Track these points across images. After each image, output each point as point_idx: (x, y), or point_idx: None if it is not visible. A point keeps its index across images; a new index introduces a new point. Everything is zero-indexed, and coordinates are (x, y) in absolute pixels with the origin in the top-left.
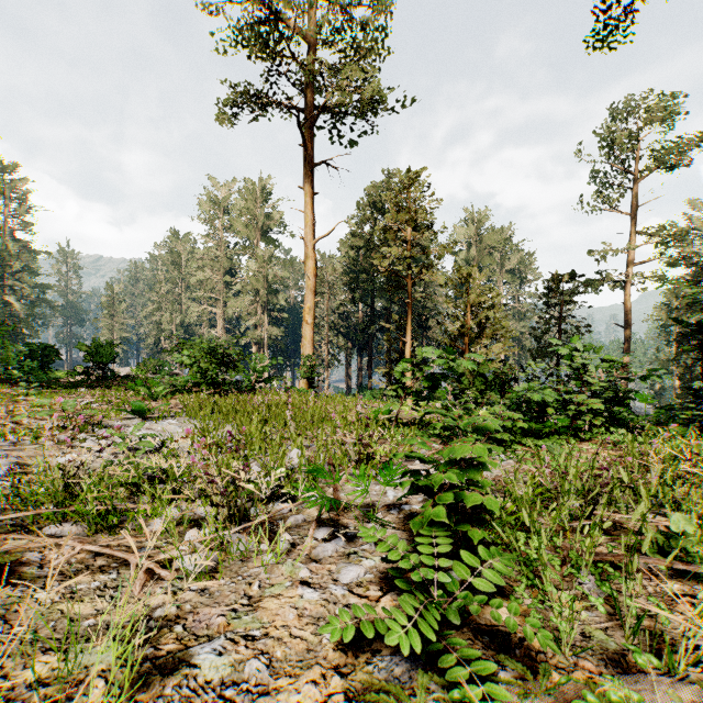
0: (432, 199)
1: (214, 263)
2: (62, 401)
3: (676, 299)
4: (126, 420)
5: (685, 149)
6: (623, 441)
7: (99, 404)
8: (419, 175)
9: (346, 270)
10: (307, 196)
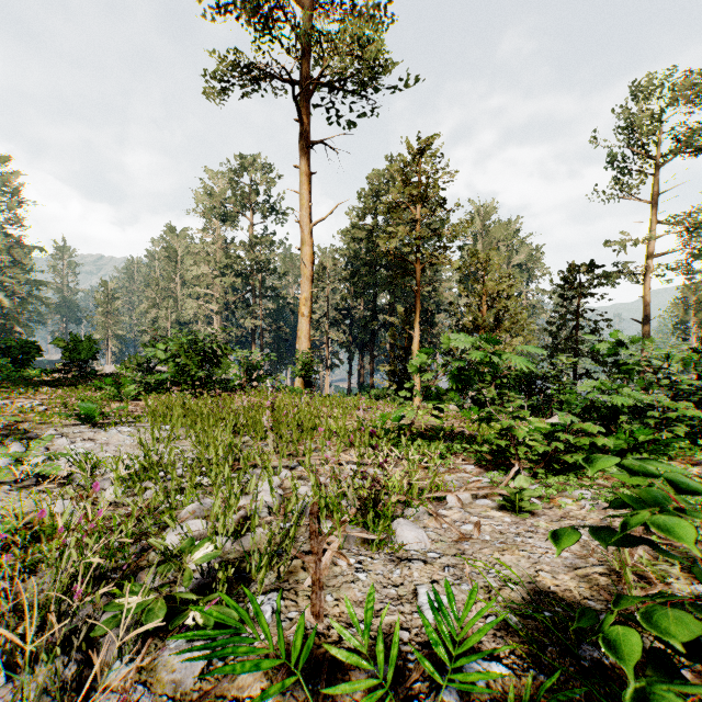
0: (443, 173)
1: (211, 257)
2: (4, 403)
3: (693, 294)
4: (70, 427)
5: None
6: None
7: (51, 406)
8: (428, 145)
9: (347, 265)
10: (302, 174)
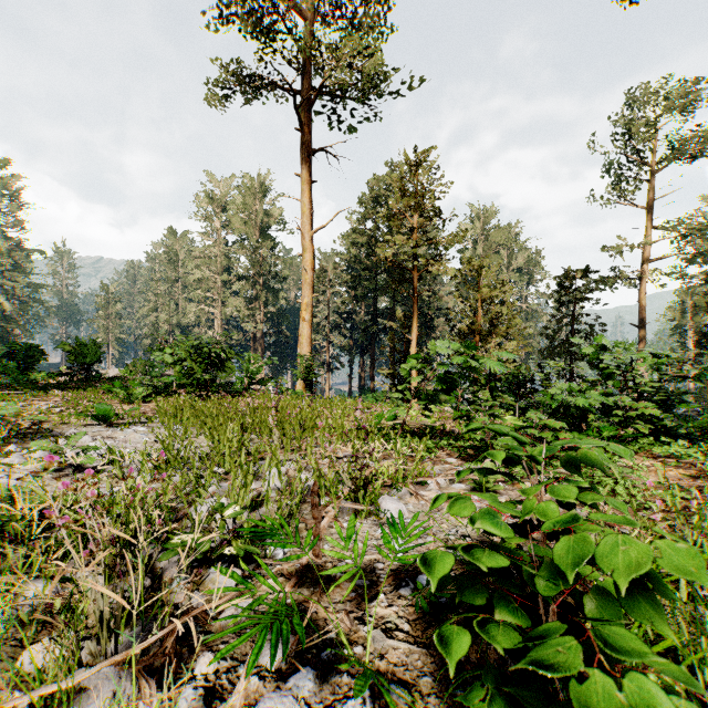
0: (439, 183)
1: (212, 261)
2: (21, 404)
3: (689, 298)
4: (87, 426)
5: (705, 139)
6: (683, 454)
7: (66, 408)
8: (425, 157)
9: (348, 269)
10: (304, 183)
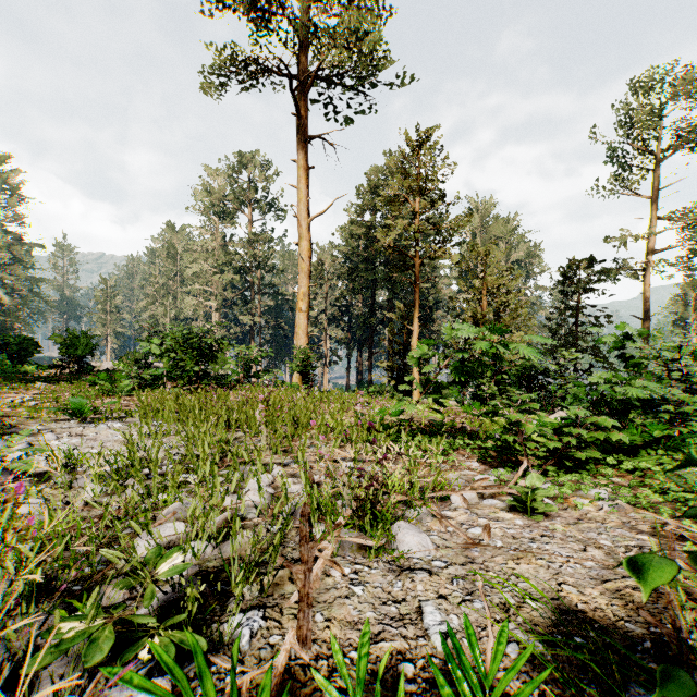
0: (443, 165)
1: (210, 254)
2: None
3: (692, 291)
4: (59, 422)
5: None
6: None
7: (43, 402)
8: (428, 137)
9: (346, 262)
10: (300, 168)
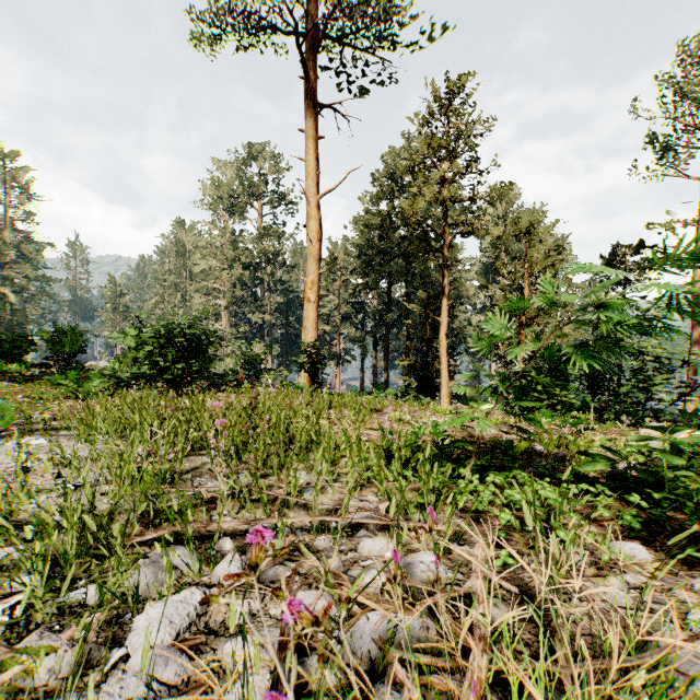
0: (479, 121)
1: (218, 251)
2: None
3: None
4: None
5: None
6: None
7: None
8: (460, 88)
9: (360, 256)
10: (308, 137)
